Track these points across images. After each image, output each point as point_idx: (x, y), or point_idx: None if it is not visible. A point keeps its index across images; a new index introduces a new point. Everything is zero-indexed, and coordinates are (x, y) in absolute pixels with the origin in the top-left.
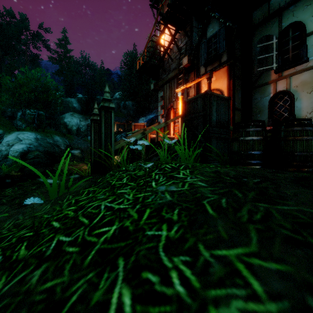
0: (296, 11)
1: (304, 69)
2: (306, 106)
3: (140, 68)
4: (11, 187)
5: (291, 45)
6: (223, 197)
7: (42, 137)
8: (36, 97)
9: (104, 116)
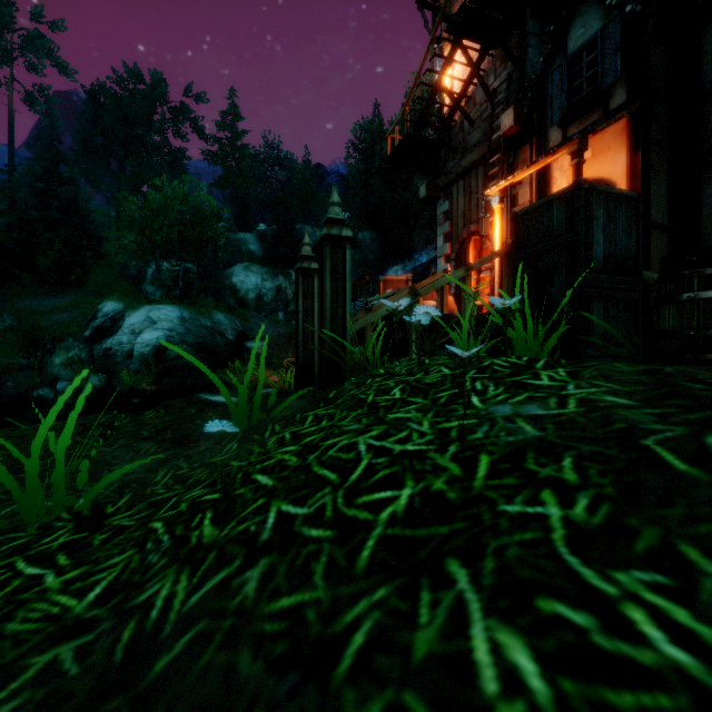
0: None
1: None
2: None
3: (395, 152)
4: (153, 408)
5: None
6: (706, 431)
7: (192, 315)
8: (181, 235)
9: (331, 257)
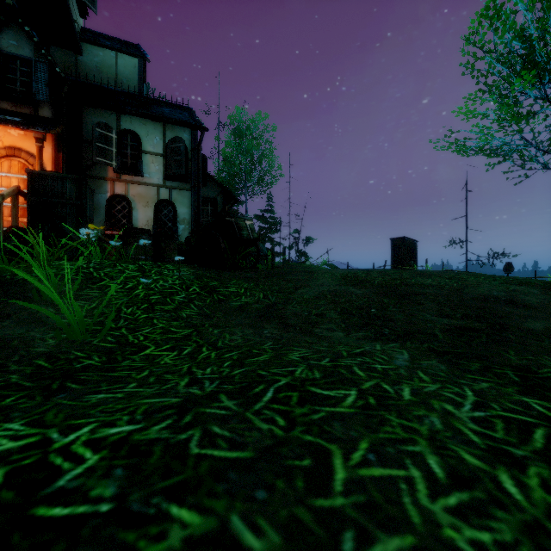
0: (134, 120)
1: (141, 183)
2: (142, 218)
3: None
4: None
5: (130, 152)
6: (211, 273)
7: None
8: None
9: None
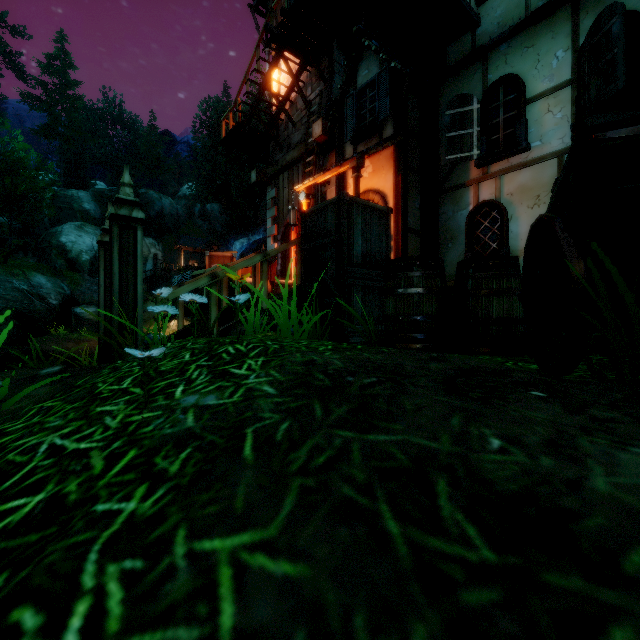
0: (510, 55)
1: (523, 164)
2: (526, 231)
3: (229, 136)
4: None
5: (502, 118)
6: (289, 418)
7: (0, 276)
8: None
9: (120, 236)
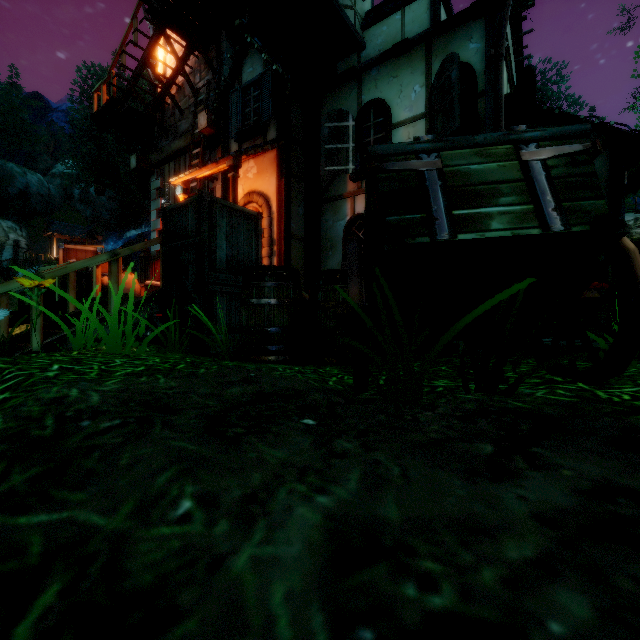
0: (379, 81)
1: None
2: None
3: (102, 112)
4: None
5: (373, 138)
6: None
7: None
8: None
9: None
